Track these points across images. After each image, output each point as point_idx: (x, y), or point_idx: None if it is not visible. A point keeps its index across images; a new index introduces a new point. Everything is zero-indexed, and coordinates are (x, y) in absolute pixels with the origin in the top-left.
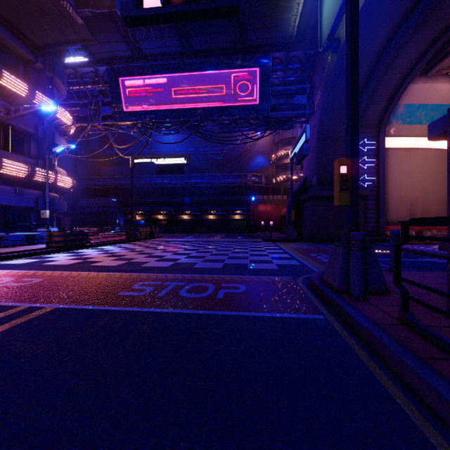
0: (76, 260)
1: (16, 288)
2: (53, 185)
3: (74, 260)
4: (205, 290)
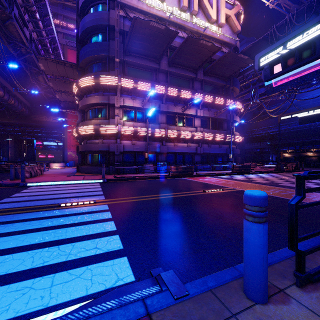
0: (245, 178)
1: (227, 184)
2: (233, 141)
3: (244, 178)
4: (307, 196)
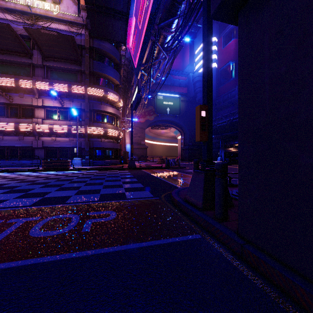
0: None
1: None
2: (86, 134)
3: None
4: None
